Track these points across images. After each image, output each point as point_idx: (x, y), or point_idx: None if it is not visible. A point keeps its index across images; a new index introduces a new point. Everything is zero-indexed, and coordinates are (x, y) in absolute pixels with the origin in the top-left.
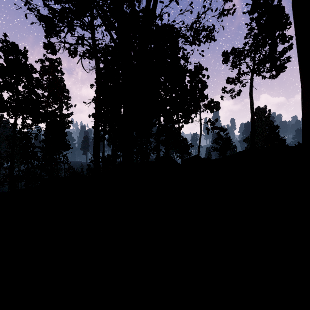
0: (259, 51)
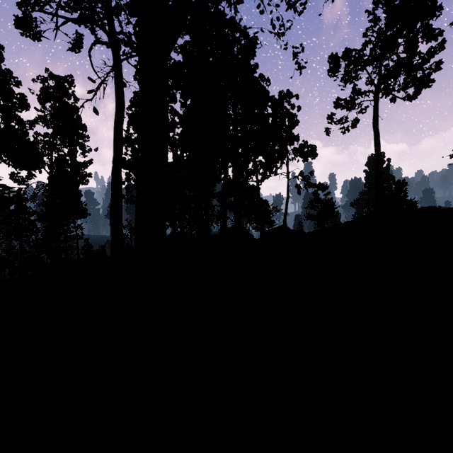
0: (389, 53)
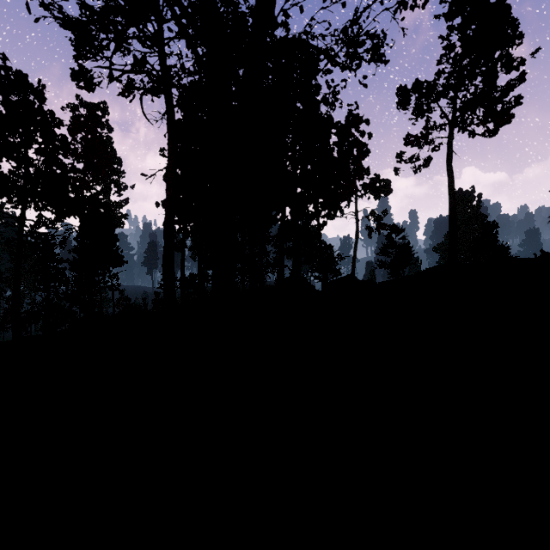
0: (464, 85)
